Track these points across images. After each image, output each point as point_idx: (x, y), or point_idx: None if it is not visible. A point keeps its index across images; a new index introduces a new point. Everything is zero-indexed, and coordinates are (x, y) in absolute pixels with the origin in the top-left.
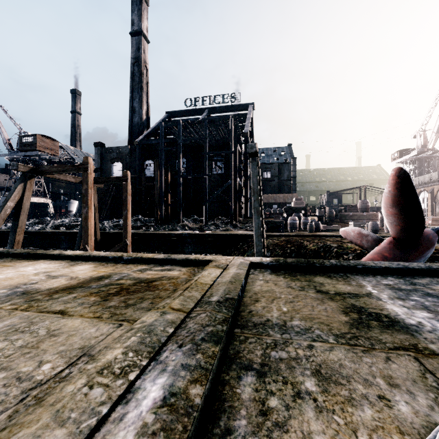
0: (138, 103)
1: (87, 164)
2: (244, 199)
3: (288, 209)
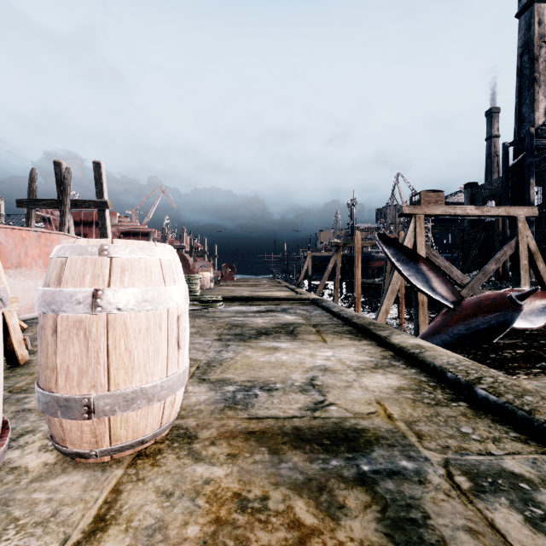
0: (528, 106)
1: (354, 236)
2: None
3: None
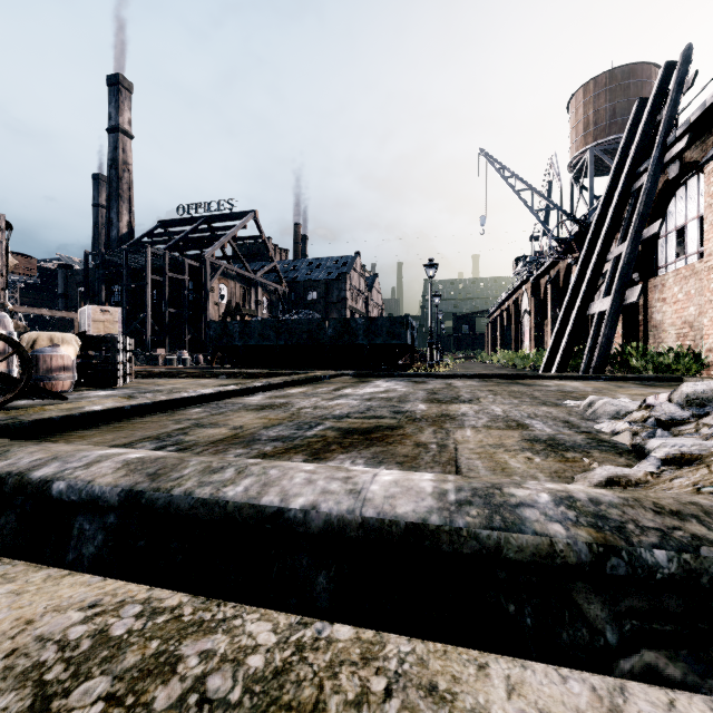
0: (116, 214)
1: None
2: (204, 330)
3: None
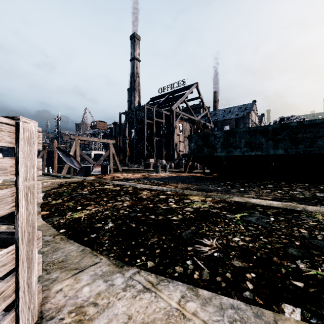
0: (133, 97)
1: (54, 143)
2: (172, 149)
3: (183, 155)
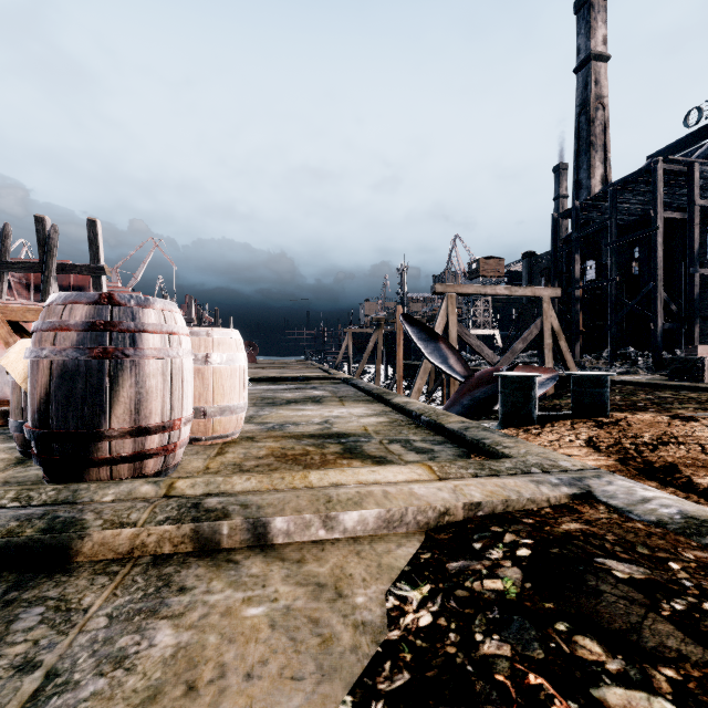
0: (585, 171)
1: (396, 312)
2: None
3: None
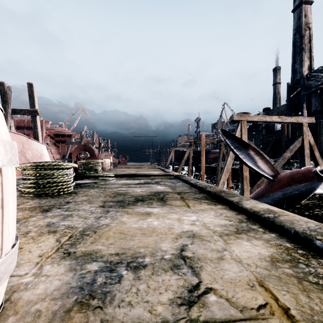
0: (298, 64)
1: (201, 137)
2: None
3: None
